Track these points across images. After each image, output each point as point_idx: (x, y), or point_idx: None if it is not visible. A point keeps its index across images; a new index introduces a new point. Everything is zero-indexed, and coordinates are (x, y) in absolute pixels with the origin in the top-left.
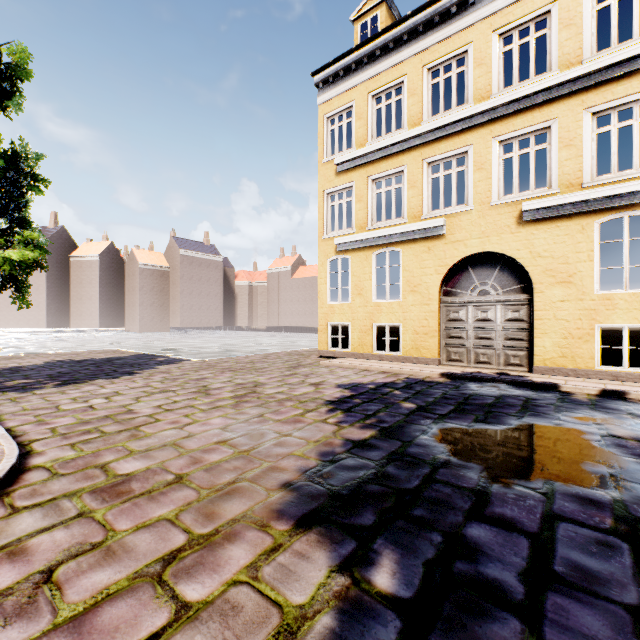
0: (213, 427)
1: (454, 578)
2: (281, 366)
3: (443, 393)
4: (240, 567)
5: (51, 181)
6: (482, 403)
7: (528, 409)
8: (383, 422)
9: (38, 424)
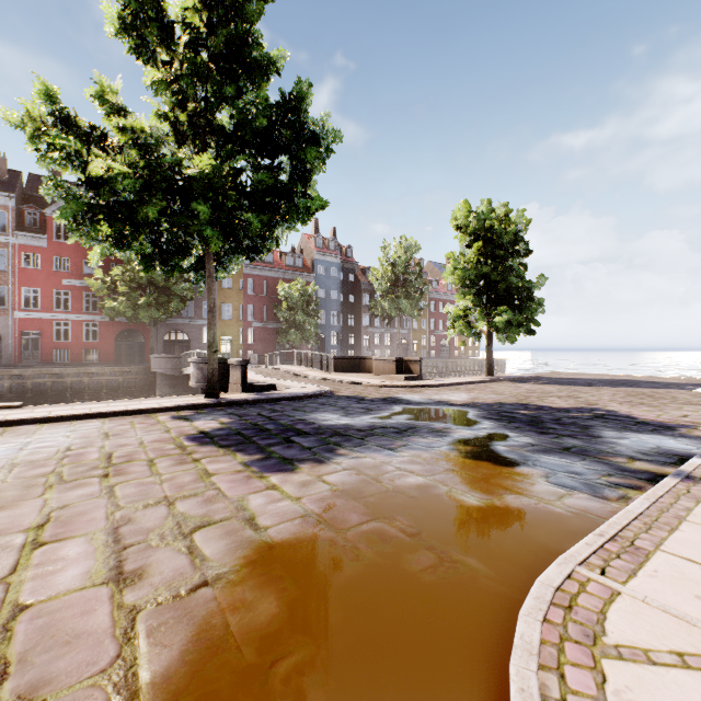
0: (464, 394)
1: (367, 400)
2: (698, 402)
3: (584, 422)
4: (379, 395)
5: (523, 275)
6: (543, 424)
7: (527, 429)
8: (476, 405)
9: (465, 386)
